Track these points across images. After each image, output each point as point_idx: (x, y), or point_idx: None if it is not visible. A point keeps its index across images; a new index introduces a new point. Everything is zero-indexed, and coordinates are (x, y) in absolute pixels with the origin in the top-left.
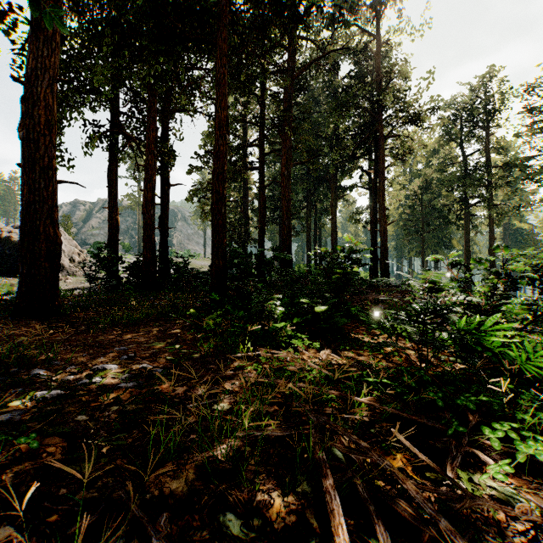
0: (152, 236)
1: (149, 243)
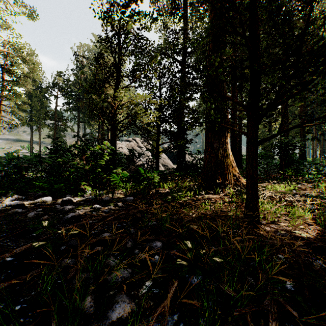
0: (241, 149)
1: (240, 152)
